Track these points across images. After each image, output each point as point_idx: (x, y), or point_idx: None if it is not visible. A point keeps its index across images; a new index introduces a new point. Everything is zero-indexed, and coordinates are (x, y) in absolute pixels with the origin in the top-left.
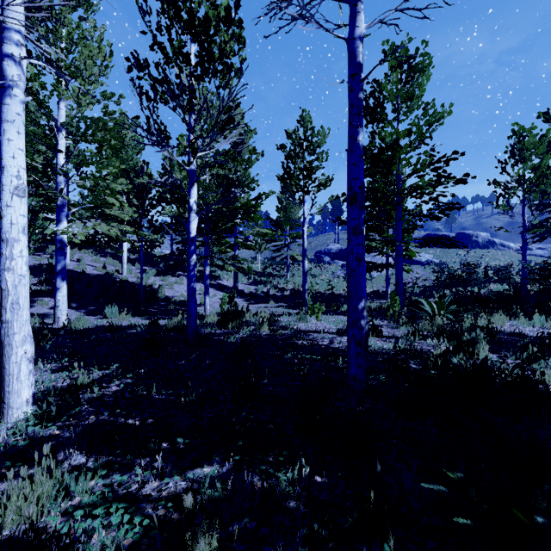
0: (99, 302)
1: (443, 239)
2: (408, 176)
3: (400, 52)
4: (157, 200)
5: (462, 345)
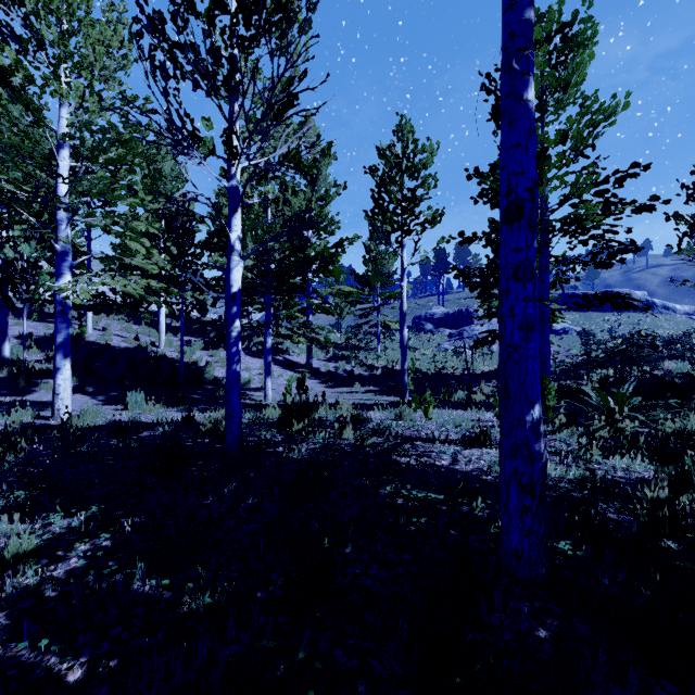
0: (124, 386)
1: (617, 296)
2: (560, 204)
3: (547, 22)
4: (201, 247)
5: (685, 474)
